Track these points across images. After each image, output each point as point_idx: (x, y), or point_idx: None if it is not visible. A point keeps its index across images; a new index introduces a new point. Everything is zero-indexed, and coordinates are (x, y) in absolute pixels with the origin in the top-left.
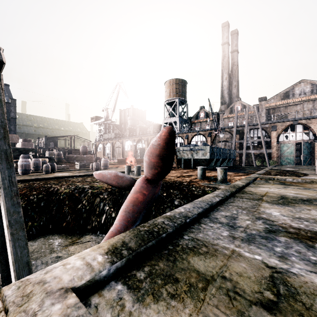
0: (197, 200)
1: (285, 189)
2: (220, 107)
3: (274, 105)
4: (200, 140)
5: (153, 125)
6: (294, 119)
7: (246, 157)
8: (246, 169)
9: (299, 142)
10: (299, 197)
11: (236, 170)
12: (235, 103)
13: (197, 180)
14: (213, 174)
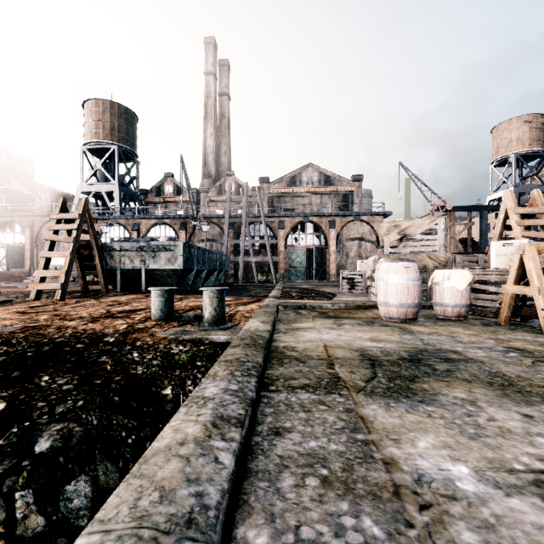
0: (97, 537)
1: (345, 331)
2: (202, 182)
3: (279, 192)
4: (166, 235)
5: (50, 192)
6: (305, 214)
7: (244, 268)
8: (250, 289)
9: (309, 248)
10: (392, 351)
11: (234, 292)
12: (225, 179)
13: (150, 323)
14: (192, 302)
